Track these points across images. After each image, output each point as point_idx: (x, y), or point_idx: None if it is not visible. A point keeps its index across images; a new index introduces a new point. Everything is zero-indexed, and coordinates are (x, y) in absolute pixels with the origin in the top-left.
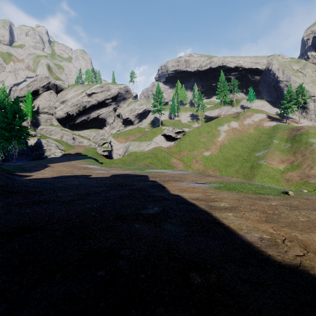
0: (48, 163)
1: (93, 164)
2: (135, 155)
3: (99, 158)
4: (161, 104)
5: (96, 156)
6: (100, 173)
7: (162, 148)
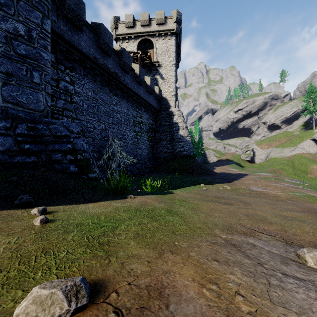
0: (213, 167)
1: (234, 168)
2: (274, 160)
3: (242, 163)
4: (315, 104)
5: (239, 161)
6: (234, 172)
7: (303, 155)
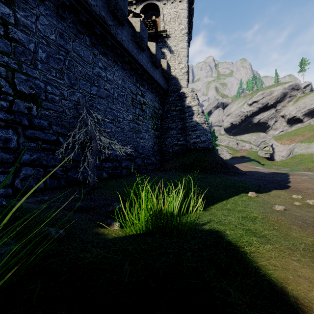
0: None
1: (258, 166)
2: (301, 157)
3: (261, 160)
4: None
5: (257, 158)
6: (264, 171)
7: None
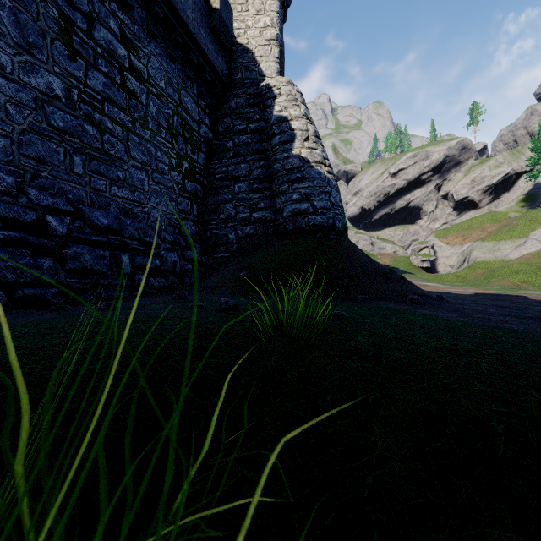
0: None
1: (427, 281)
2: (485, 267)
3: (418, 273)
4: None
5: (410, 269)
6: (457, 291)
7: None
